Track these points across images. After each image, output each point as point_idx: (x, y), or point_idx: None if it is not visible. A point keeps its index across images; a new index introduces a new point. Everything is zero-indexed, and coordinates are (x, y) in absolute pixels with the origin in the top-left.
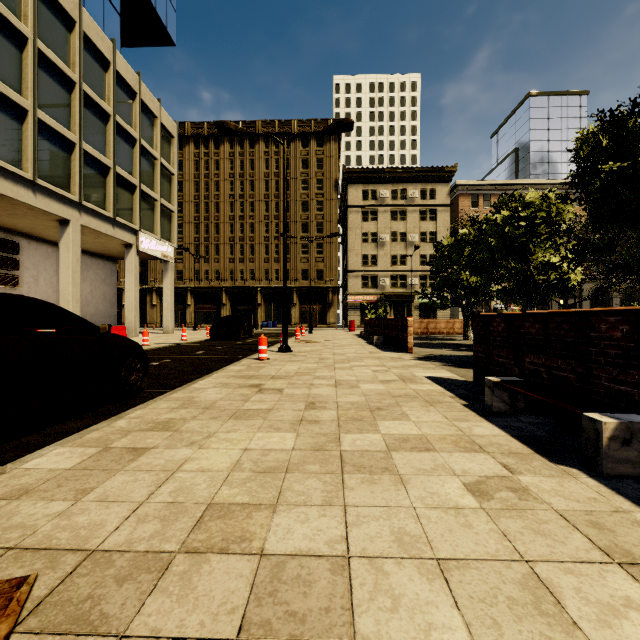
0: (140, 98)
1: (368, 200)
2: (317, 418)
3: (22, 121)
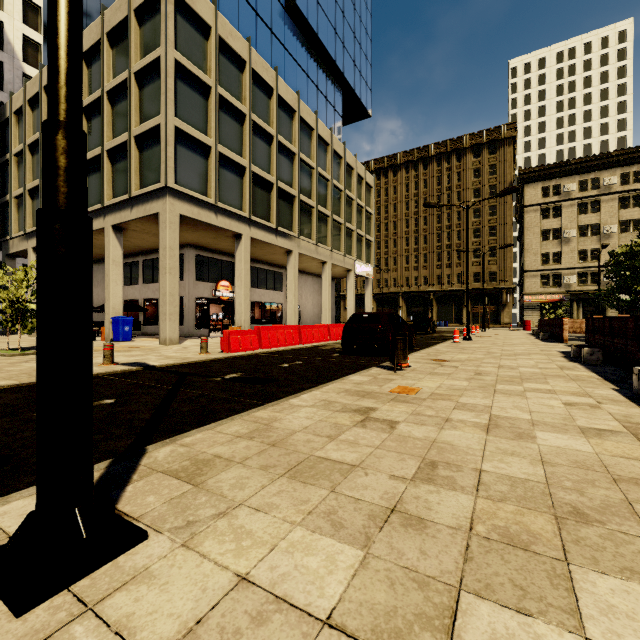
0: (356, 171)
1: (549, 197)
2: (492, 354)
3: (311, 213)
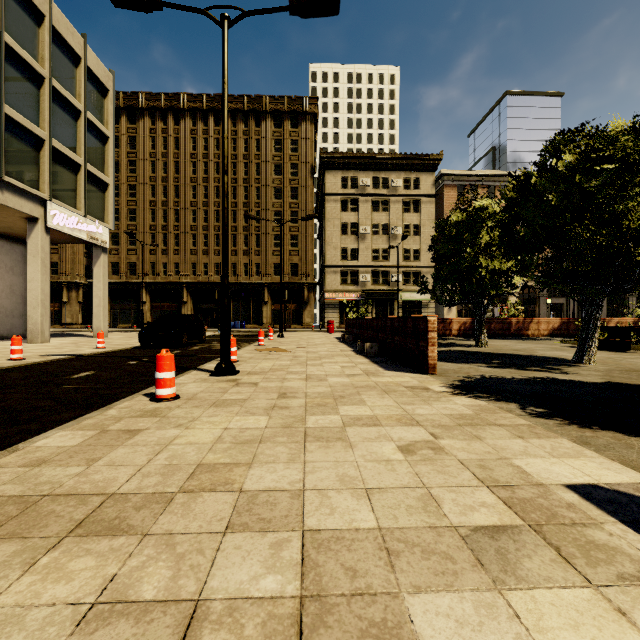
0: (50, 23)
1: (347, 188)
2: None
3: None
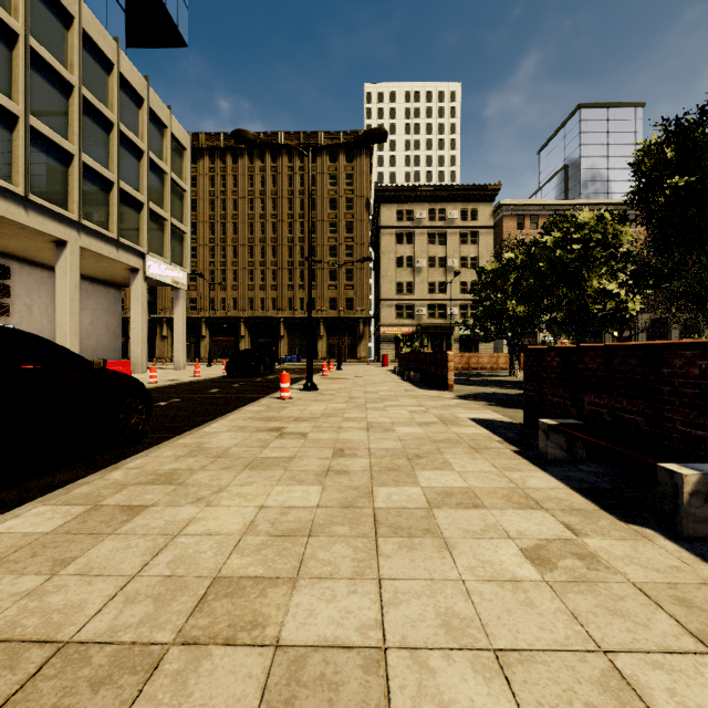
0: (148, 105)
1: (403, 221)
2: (346, 468)
3: (12, 129)
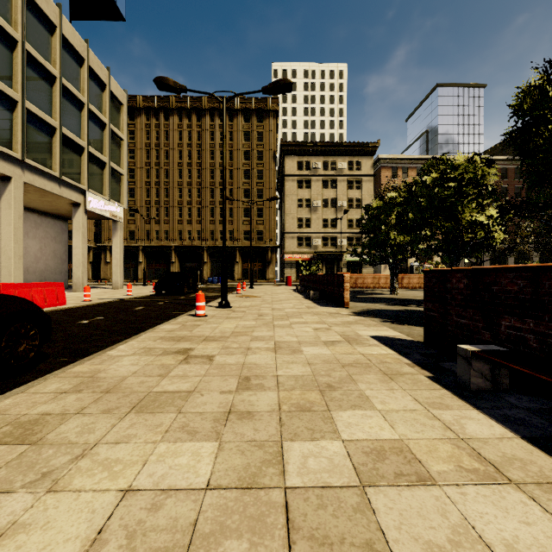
0: (88, 64)
1: (303, 170)
2: (251, 407)
3: None
